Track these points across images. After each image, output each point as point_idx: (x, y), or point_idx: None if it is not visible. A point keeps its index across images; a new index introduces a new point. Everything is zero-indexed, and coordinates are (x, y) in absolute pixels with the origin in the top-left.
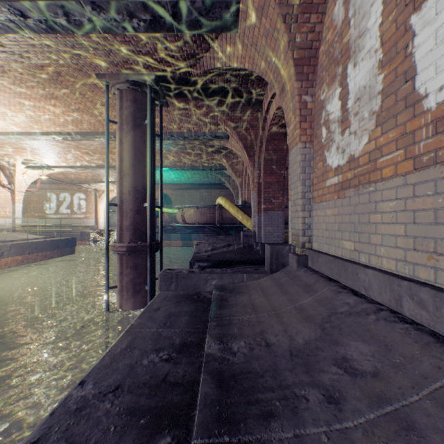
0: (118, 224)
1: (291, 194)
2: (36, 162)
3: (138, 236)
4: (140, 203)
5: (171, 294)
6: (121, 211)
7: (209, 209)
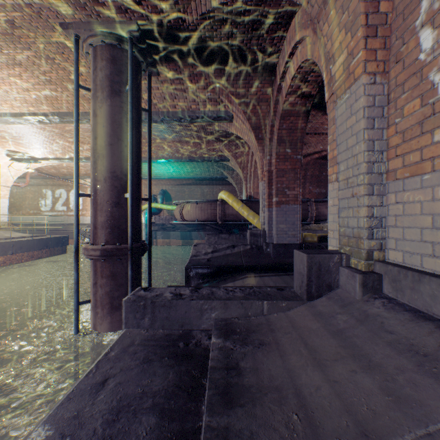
0: (91, 220)
1: (340, 170)
2: (21, 154)
3: (116, 236)
4: (119, 193)
5: (142, 336)
6: (95, 204)
7: (210, 204)
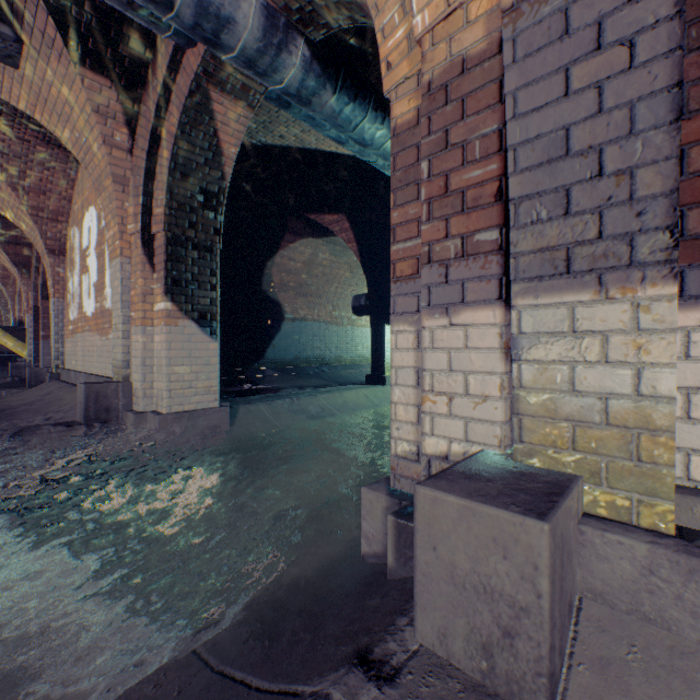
0: None
1: (52, 331)
2: None
3: None
4: None
5: None
6: None
7: None
